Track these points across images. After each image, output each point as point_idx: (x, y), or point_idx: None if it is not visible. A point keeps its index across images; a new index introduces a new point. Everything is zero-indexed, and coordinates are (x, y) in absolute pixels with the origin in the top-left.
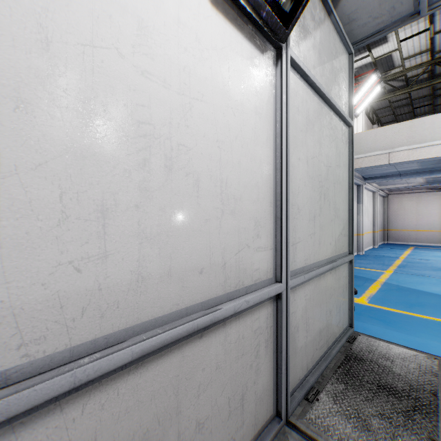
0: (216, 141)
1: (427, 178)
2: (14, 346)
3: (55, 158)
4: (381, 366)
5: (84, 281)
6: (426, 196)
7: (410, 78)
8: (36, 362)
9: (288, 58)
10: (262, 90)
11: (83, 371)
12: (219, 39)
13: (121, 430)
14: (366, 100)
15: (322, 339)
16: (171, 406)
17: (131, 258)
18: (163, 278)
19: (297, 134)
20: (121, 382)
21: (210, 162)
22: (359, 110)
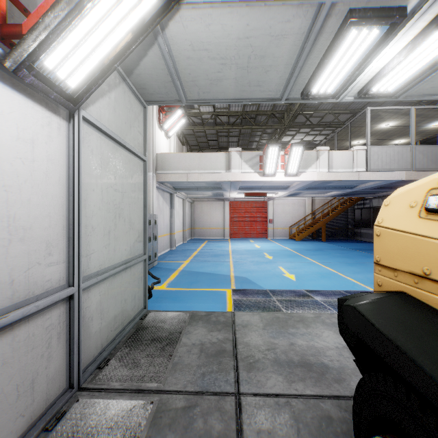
0: (4, 186)
1: (213, 192)
2: None
3: None
4: (158, 327)
5: None
6: (216, 204)
7: (204, 119)
8: None
9: (80, 118)
10: (55, 142)
11: None
12: (7, 106)
13: None
14: (175, 127)
15: (117, 322)
16: None
17: None
18: None
19: (91, 172)
20: None
21: None
22: (171, 133)
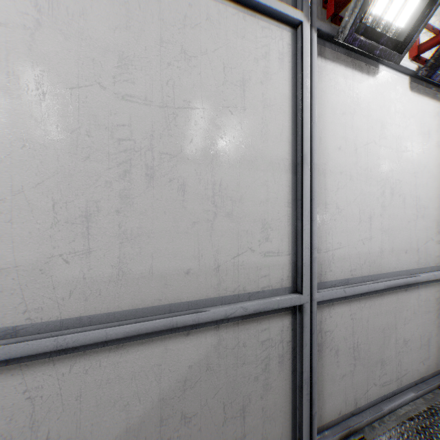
0: (413, 173)
1: None
2: (349, 270)
3: (358, 196)
4: None
5: (365, 249)
6: None
7: None
8: (353, 278)
9: None
10: None
11: (370, 286)
12: (414, 109)
13: (375, 322)
14: None
15: None
16: (393, 322)
17: (378, 240)
18: (390, 252)
19: None
20: (375, 299)
21: (410, 187)
22: None
